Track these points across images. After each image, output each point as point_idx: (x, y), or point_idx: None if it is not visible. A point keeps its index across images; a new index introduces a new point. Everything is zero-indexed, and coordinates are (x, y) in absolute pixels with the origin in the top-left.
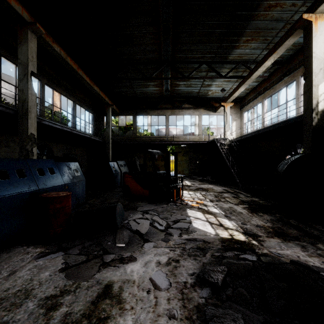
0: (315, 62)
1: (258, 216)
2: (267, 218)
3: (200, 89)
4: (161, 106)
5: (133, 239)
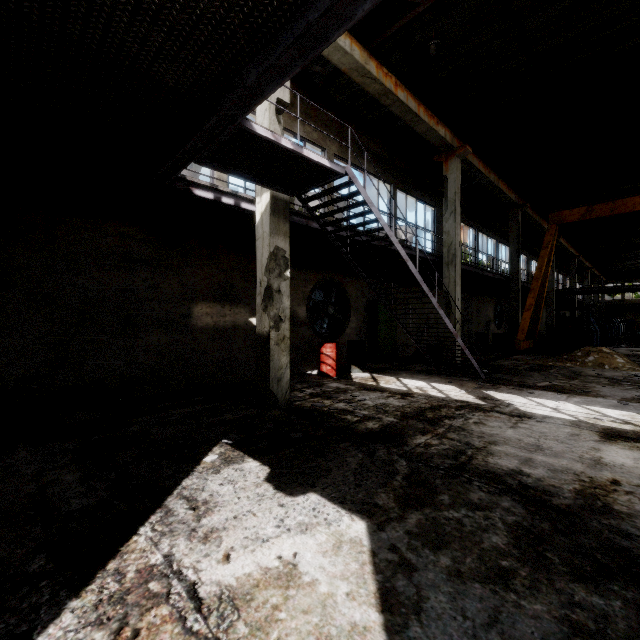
0: None
1: None
2: None
3: None
4: None
5: None
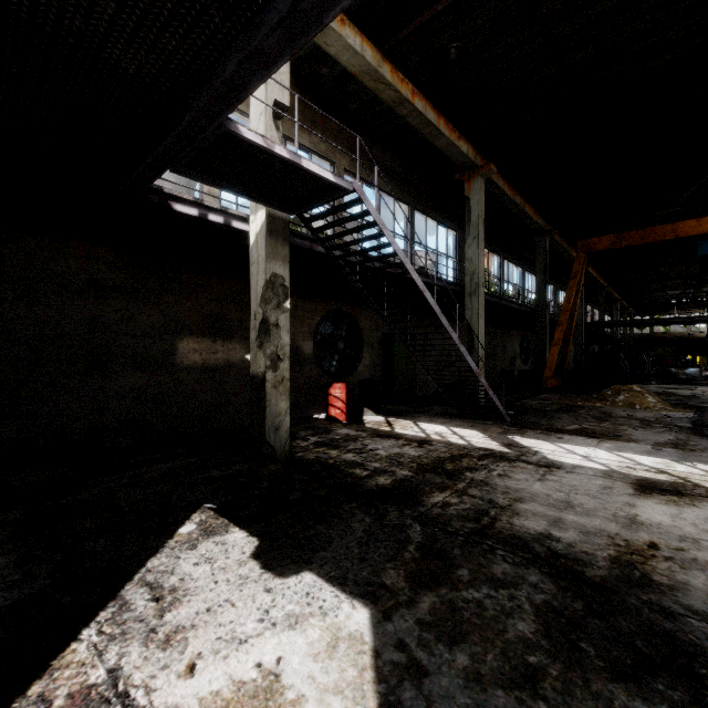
0: None
1: None
2: None
3: None
4: (681, 306)
5: None
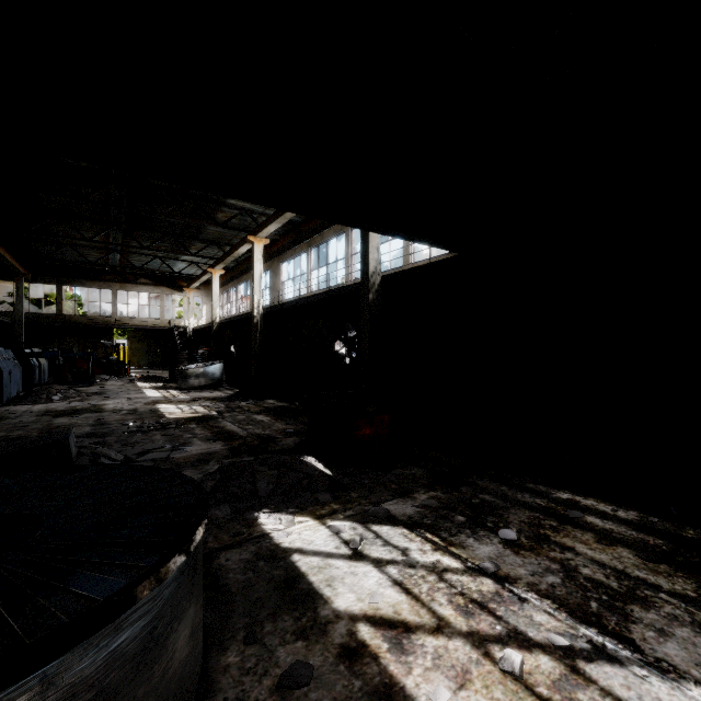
0: (215, 295)
1: None
2: None
3: (159, 268)
4: (106, 276)
5: (103, 380)
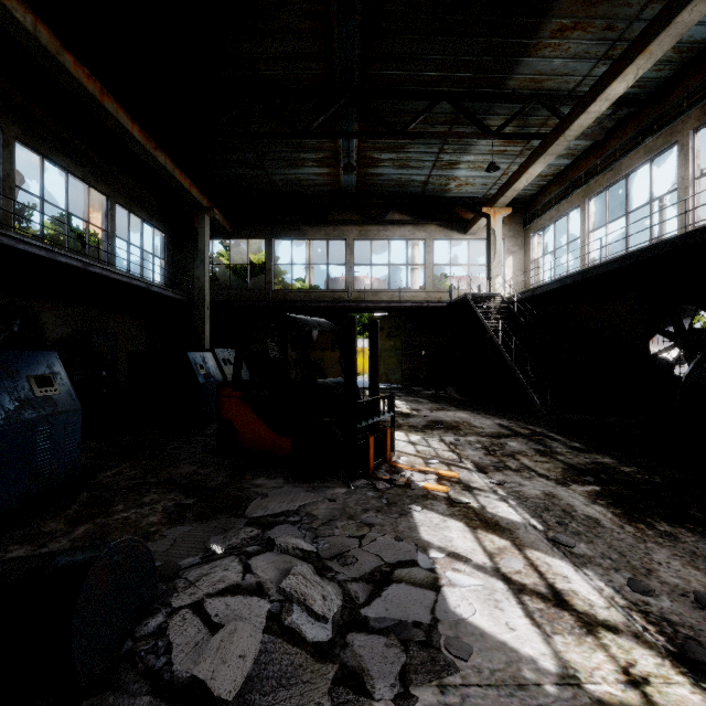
0: None
1: (666, 541)
2: (702, 552)
3: (429, 174)
4: (336, 216)
5: None
